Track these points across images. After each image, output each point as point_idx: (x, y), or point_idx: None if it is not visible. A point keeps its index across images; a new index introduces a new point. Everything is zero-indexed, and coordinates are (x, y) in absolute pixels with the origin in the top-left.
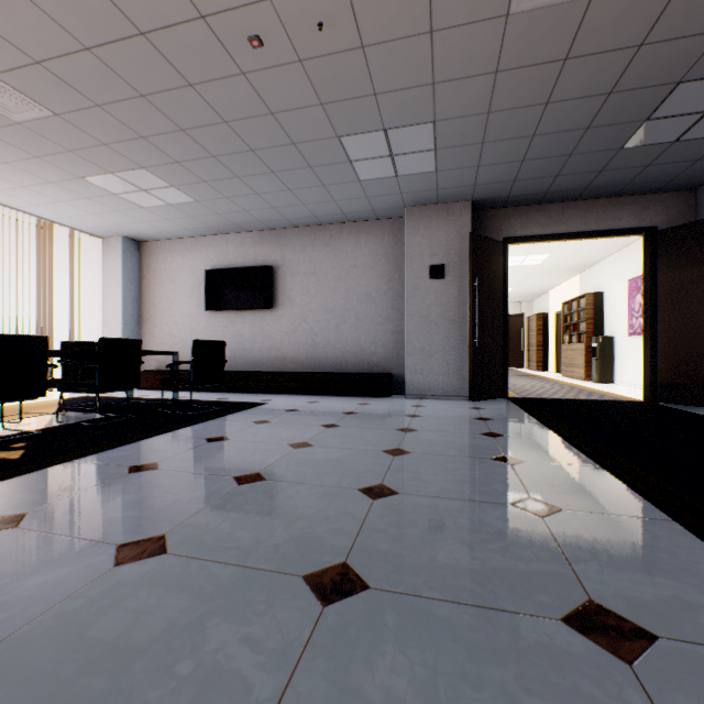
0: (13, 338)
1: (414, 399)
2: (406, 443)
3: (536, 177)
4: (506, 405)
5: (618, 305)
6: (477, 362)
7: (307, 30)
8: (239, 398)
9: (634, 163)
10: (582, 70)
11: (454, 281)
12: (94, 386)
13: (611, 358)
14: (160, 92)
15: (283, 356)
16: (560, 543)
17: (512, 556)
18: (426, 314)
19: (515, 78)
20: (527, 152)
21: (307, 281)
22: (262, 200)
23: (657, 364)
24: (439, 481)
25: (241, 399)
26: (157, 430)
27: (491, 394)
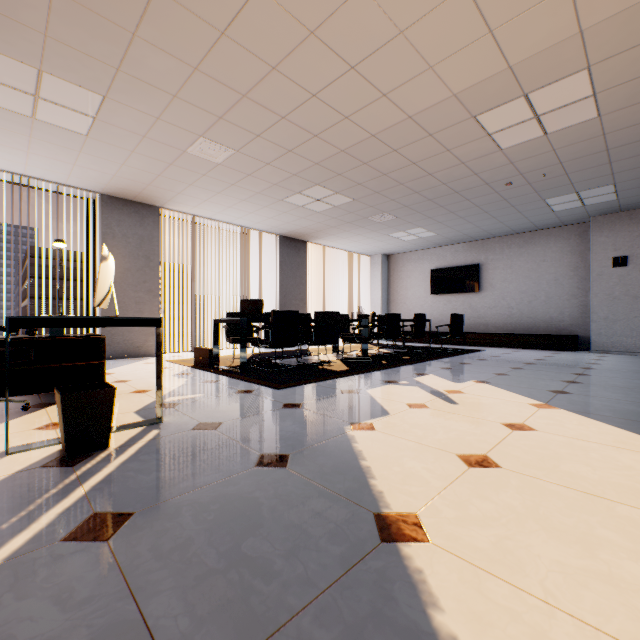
0: (393, 314)
1: (597, 353)
2: (593, 367)
3: None
4: None
5: None
6: None
7: (536, 176)
8: (462, 347)
9: None
10: None
11: (637, 267)
12: (412, 335)
13: None
14: (450, 204)
15: (485, 323)
16: None
17: (639, 385)
18: (609, 292)
19: None
20: None
21: (504, 272)
22: (479, 229)
23: None
24: (612, 375)
25: (464, 348)
26: (446, 355)
27: None
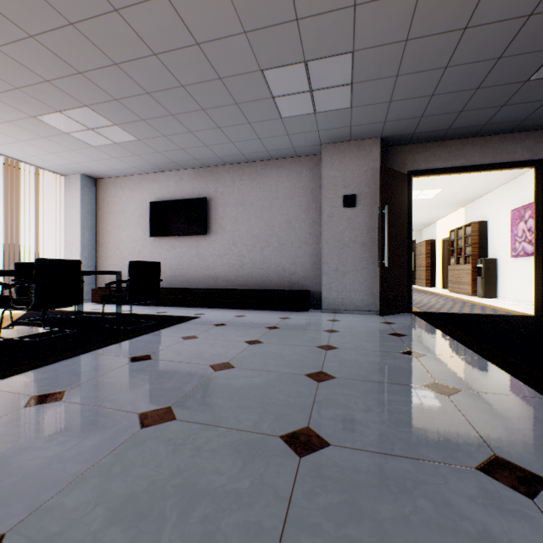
0: None
1: (329, 313)
2: (329, 365)
3: (441, 113)
4: (413, 319)
5: (501, 231)
6: (386, 281)
7: None
8: (176, 312)
9: (535, 97)
10: None
11: (365, 209)
12: (31, 304)
13: (494, 276)
14: (87, 20)
15: (215, 275)
16: None
17: None
18: (339, 238)
19: None
20: (437, 85)
21: (236, 210)
22: (195, 138)
23: None
24: (374, 422)
25: (177, 313)
26: (87, 347)
27: (397, 309)
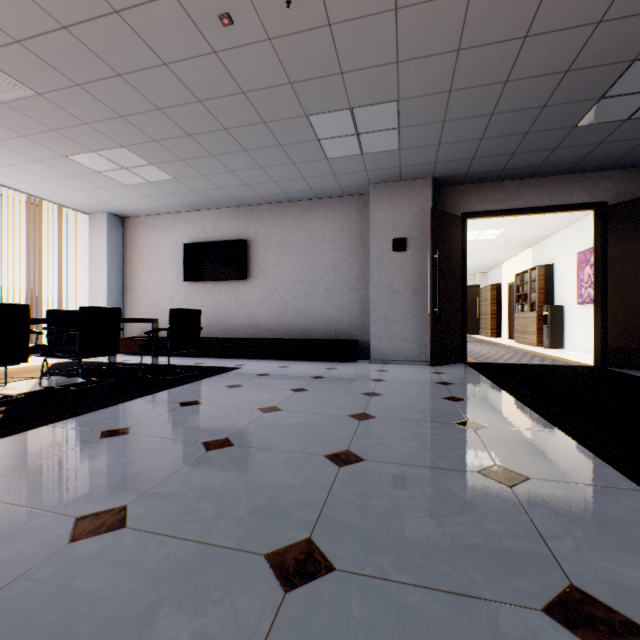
0: None
1: (378, 364)
2: (371, 408)
3: (493, 155)
4: (465, 370)
5: (568, 276)
6: (438, 329)
7: (275, 7)
8: (214, 363)
9: (586, 141)
10: (541, 48)
11: (416, 253)
12: (74, 352)
13: (561, 325)
14: (136, 72)
15: (256, 324)
16: (532, 517)
17: (483, 531)
18: (389, 284)
19: (476, 56)
20: (486, 130)
21: (278, 253)
22: (236, 178)
23: (607, 331)
24: (404, 447)
25: (216, 364)
26: (134, 394)
27: (450, 359)
